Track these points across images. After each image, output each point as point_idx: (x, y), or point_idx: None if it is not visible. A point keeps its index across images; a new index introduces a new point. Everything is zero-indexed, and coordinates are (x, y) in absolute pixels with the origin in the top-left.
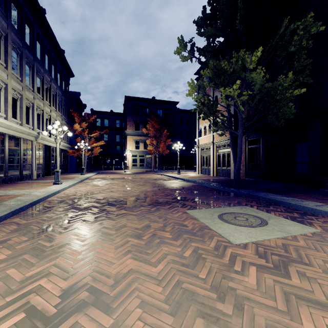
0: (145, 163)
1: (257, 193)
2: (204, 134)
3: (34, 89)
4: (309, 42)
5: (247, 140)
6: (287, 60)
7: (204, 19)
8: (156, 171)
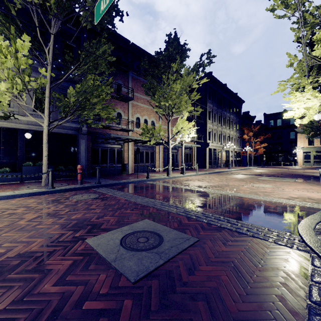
0: None
1: None
2: None
3: (222, 125)
4: None
5: None
6: None
7: None
8: None
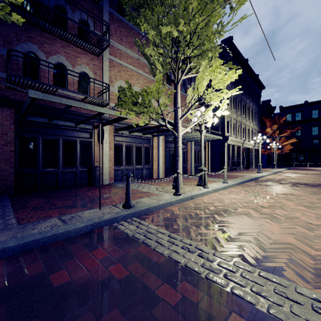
0: None
1: None
2: None
3: (241, 113)
4: None
5: None
6: None
7: None
8: None
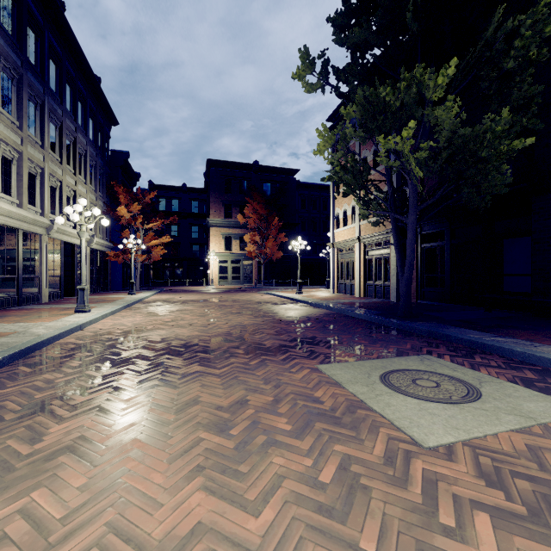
0: (242, 274)
1: (445, 330)
2: (344, 223)
3: (44, 144)
4: (543, 50)
5: (420, 234)
6: (499, 86)
7: (346, 14)
8: (261, 288)
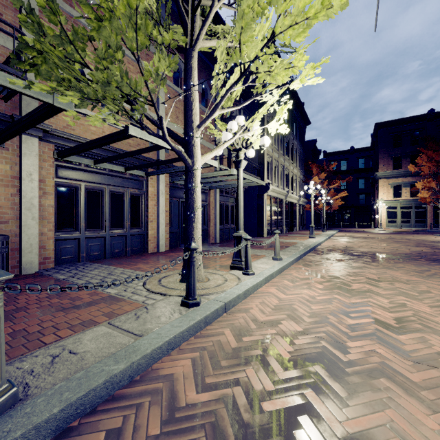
0: (413, 218)
1: None
2: None
3: (284, 153)
4: None
5: None
6: None
7: None
8: (437, 231)
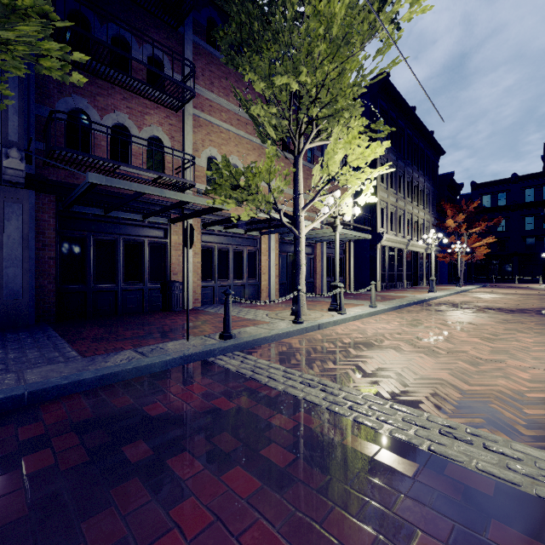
0: None
1: None
2: None
3: (404, 196)
4: None
5: None
6: None
7: None
8: None
